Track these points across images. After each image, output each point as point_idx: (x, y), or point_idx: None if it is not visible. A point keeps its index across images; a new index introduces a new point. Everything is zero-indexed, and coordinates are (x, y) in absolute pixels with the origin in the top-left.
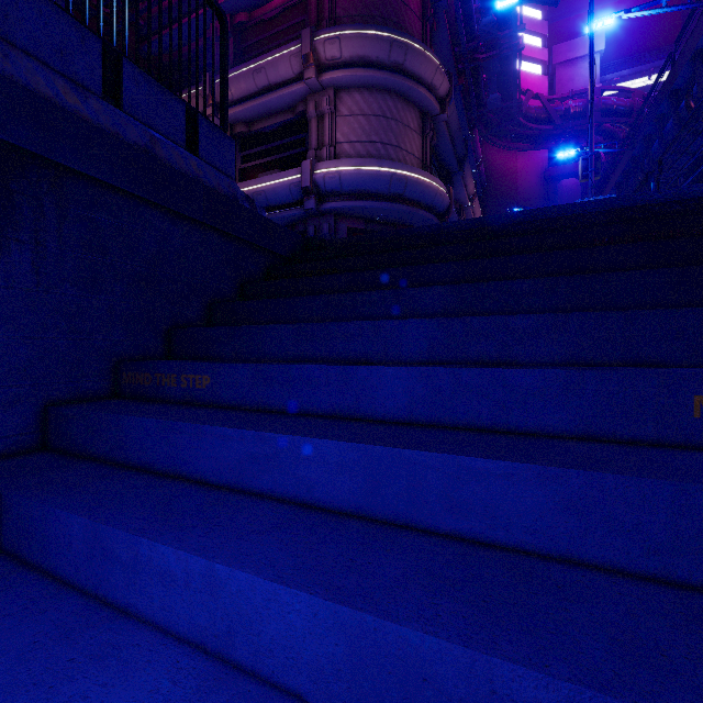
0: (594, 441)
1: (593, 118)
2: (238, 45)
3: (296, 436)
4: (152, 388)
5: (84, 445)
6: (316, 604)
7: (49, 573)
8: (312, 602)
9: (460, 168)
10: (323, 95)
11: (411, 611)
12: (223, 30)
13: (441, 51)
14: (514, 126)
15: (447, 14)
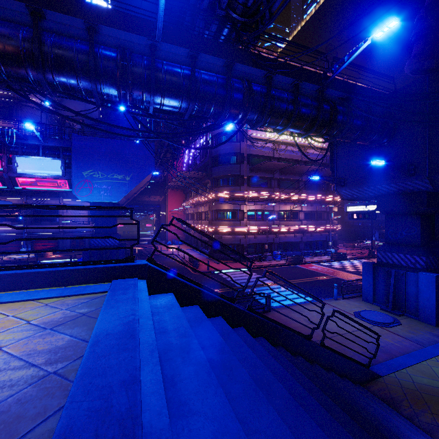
0: None
1: None
2: None
3: None
4: None
5: None
6: None
7: None
8: None
9: None
10: None
11: None
12: None
13: None
14: None
15: None
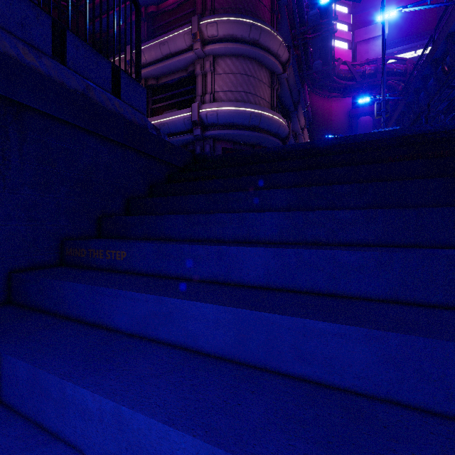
0: (400, 304)
1: (384, 76)
2: (150, 27)
3: (184, 300)
4: (86, 259)
5: (36, 301)
6: (198, 445)
7: (3, 402)
8: (195, 443)
9: (295, 109)
10: (206, 60)
11: (272, 453)
12: (138, 13)
13: (283, 32)
14: (330, 82)
15: (287, 8)
